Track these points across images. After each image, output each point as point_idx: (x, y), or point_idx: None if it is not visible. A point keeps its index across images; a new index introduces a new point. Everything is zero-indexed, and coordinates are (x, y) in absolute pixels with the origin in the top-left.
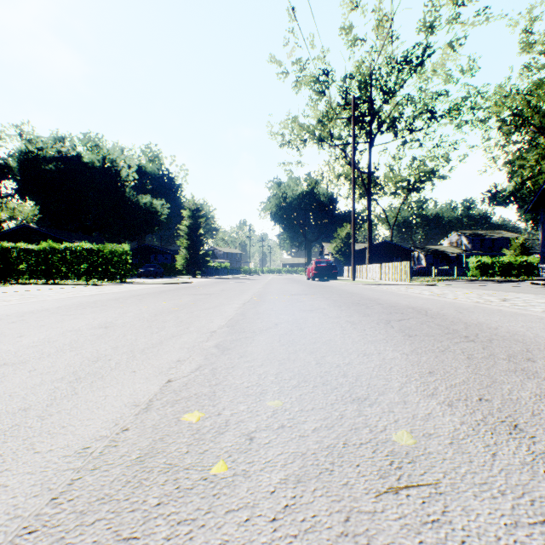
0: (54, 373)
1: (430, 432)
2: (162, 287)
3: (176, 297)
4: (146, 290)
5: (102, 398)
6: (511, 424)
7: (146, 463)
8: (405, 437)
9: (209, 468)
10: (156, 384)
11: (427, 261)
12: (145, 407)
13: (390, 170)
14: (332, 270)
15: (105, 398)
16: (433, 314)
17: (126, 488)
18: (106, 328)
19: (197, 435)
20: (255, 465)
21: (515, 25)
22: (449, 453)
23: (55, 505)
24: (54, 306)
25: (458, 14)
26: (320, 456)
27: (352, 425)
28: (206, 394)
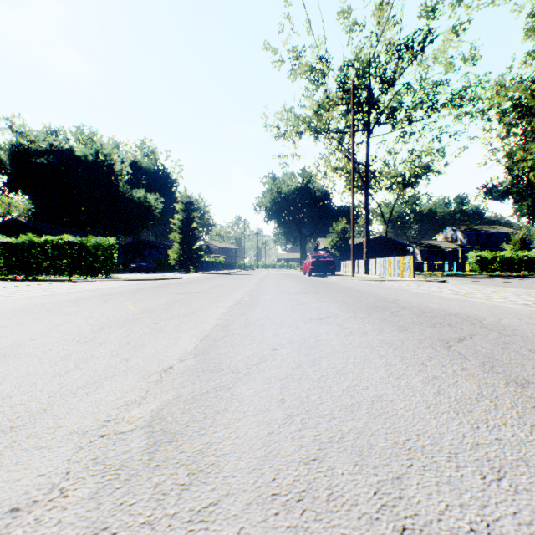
0: None
1: None
2: (145, 283)
3: (152, 297)
4: (123, 288)
5: None
6: None
7: None
8: None
9: None
10: None
11: (422, 255)
12: None
13: (385, 165)
14: (330, 265)
15: None
16: (497, 327)
17: None
18: None
19: None
20: None
21: (520, 10)
22: None
23: None
24: None
25: None
26: None
27: None
28: None
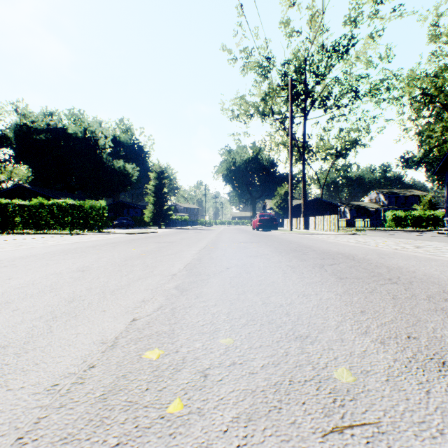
0: (33, 312)
1: (367, 369)
2: (132, 236)
3: (144, 245)
4: (119, 239)
5: (74, 336)
6: (439, 361)
7: (109, 401)
8: (345, 374)
9: (166, 406)
10: (122, 322)
11: (351, 214)
12: (111, 344)
13: (321, 140)
14: (273, 222)
15: (76, 335)
16: (360, 259)
17: (88, 427)
18: (82, 271)
19: (157, 372)
20: (208, 403)
21: (424, 20)
22: (386, 390)
23: (20, 445)
24: (40, 253)
25: (377, 11)
26: (269, 393)
27: (297, 362)
28: (166, 332)
